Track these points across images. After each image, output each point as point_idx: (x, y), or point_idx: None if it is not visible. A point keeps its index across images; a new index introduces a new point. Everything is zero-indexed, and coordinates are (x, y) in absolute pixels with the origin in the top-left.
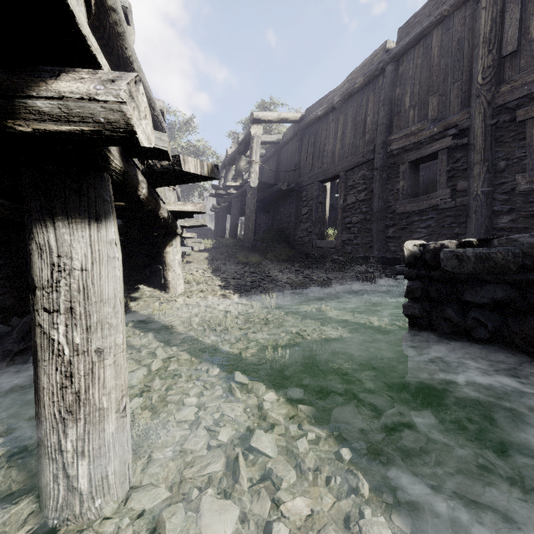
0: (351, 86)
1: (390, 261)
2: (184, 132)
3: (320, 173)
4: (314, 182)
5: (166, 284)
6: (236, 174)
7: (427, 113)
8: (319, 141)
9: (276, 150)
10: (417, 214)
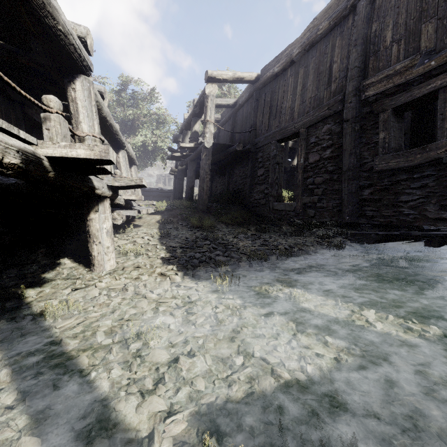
0: (313, 33)
1: (349, 224)
2: (147, 102)
3: (278, 132)
4: (270, 142)
5: (90, 259)
6: (192, 137)
7: (419, 44)
8: (275, 99)
9: (231, 114)
10: (406, 171)
